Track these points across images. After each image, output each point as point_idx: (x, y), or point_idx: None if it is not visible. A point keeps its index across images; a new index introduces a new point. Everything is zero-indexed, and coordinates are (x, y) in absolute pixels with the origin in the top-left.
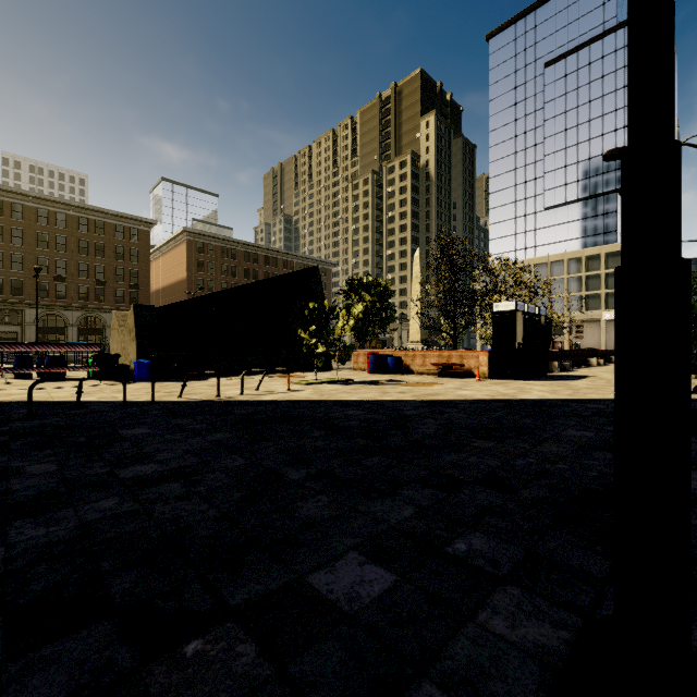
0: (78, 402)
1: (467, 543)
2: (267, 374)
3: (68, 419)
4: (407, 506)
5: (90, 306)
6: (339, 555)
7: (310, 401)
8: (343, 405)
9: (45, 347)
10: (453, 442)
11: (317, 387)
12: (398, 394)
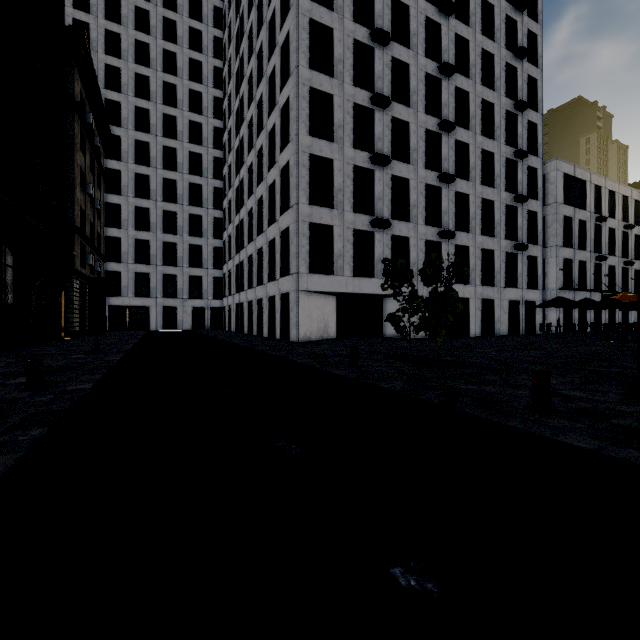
0: None
1: None
2: None
3: None
4: None
5: None
6: None
7: None
8: None
9: None
10: None
11: None
12: None
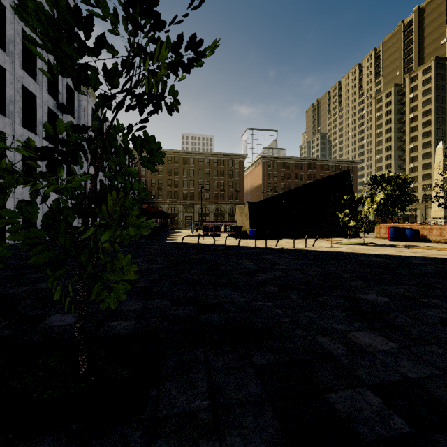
0: (238, 245)
1: (428, 300)
2: (314, 238)
3: (239, 251)
4: (401, 289)
5: (218, 202)
6: (368, 293)
7: (347, 252)
8: (368, 255)
9: (217, 223)
10: (443, 276)
11: (349, 246)
12: (410, 253)
